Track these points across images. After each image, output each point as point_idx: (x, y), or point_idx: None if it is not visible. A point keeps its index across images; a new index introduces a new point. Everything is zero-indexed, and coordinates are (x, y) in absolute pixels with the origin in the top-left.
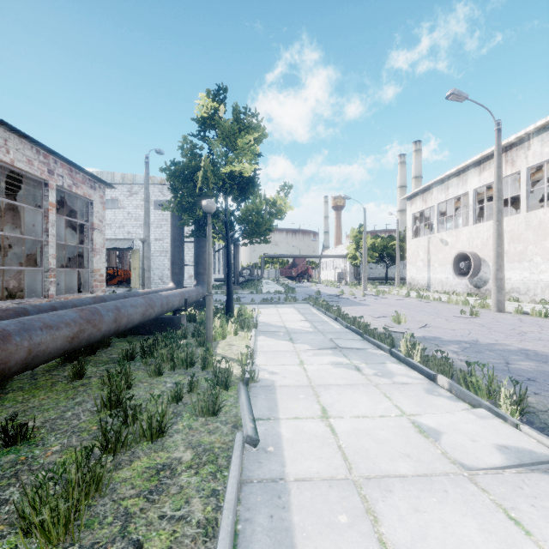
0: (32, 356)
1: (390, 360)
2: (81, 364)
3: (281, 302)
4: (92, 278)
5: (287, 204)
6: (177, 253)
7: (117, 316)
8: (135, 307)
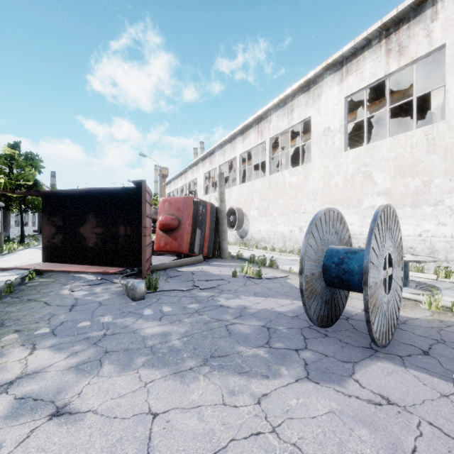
0: None
1: None
2: None
3: None
4: None
5: None
6: None
7: None
8: None
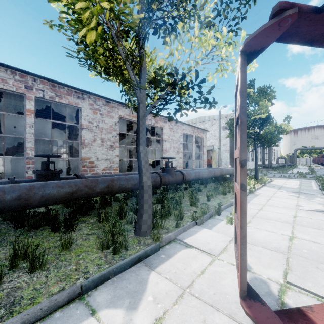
0: (202, 176)
1: (321, 198)
2: (206, 184)
3: (293, 177)
4: (202, 163)
5: (289, 126)
6: (232, 153)
7: (214, 172)
8: (218, 171)
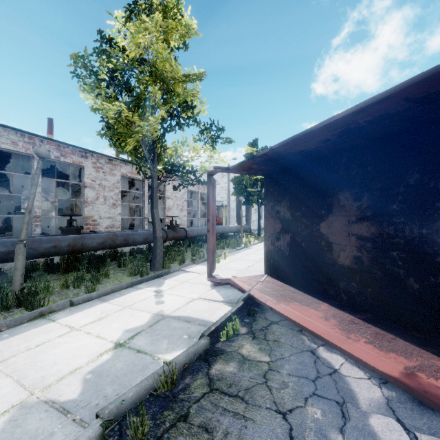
0: (204, 233)
1: None
2: None
3: None
4: None
5: None
6: (238, 211)
7: (217, 230)
8: (220, 228)
